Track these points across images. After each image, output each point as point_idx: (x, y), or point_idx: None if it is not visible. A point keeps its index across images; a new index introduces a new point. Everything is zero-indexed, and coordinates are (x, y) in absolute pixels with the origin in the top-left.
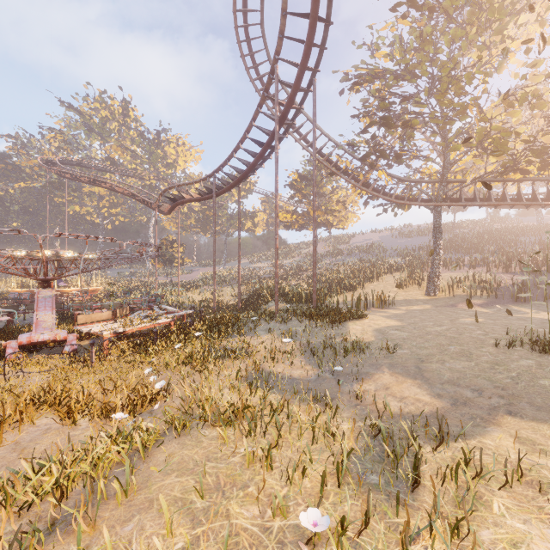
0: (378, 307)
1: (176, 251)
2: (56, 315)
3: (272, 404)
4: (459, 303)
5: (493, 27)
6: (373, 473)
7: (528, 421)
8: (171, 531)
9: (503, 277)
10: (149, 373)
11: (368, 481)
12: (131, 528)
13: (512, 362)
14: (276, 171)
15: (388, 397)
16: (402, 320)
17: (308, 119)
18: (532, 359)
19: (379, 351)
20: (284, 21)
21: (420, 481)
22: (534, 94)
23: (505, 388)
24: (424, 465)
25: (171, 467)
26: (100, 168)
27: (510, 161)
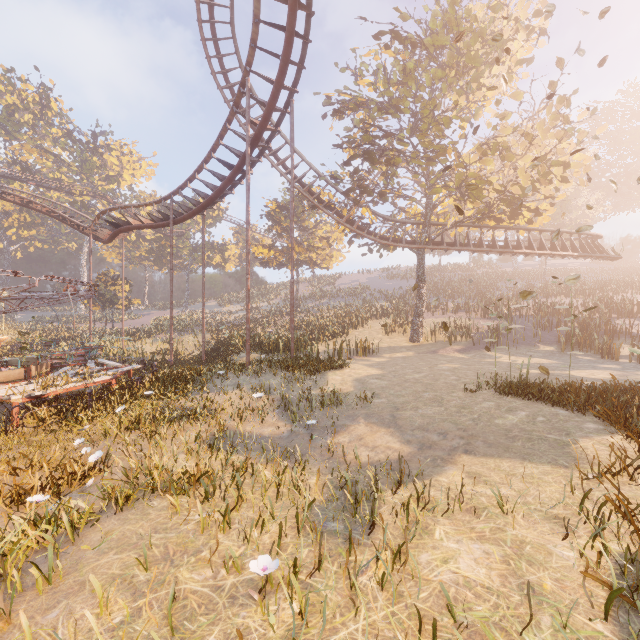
0: (362, 355)
1: (120, 289)
2: None
3: (236, 465)
4: (440, 349)
5: (470, 73)
6: (334, 520)
7: (480, 457)
8: (107, 607)
9: (480, 322)
10: (81, 444)
11: (328, 529)
12: (55, 614)
13: (476, 405)
14: (247, 200)
15: (360, 448)
16: (384, 368)
17: (286, 142)
18: (493, 401)
19: (357, 402)
20: (257, 29)
21: (374, 520)
22: (504, 146)
23: (467, 429)
24: (384, 507)
25: (109, 545)
26: (5, 173)
27: (485, 209)
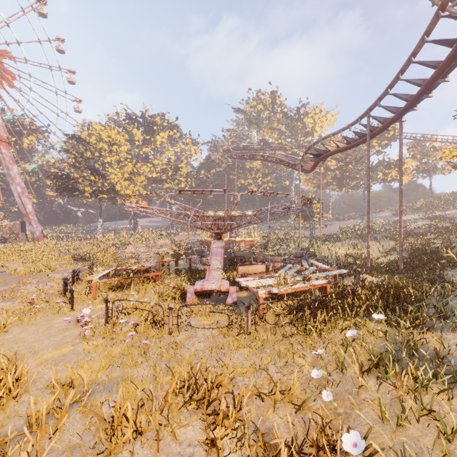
0: None
1: (315, 207)
2: (227, 260)
3: None
4: None
5: None
6: None
7: None
8: None
9: None
10: (314, 368)
11: None
12: None
13: None
14: None
15: None
16: None
17: None
18: None
19: None
20: None
21: None
22: None
23: None
24: None
25: None
26: (257, 148)
27: None
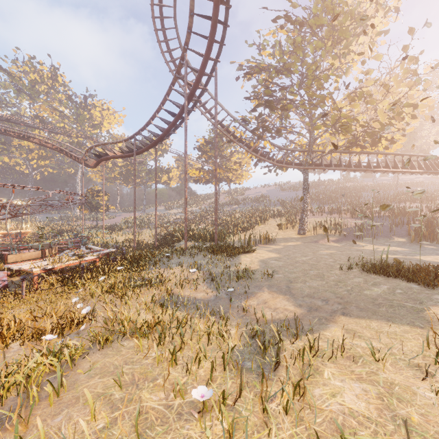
0: (264, 243)
1: (101, 199)
2: None
3: (179, 319)
4: (320, 240)
5: (342, 43)
6: (249, 361)
7: (354, 318)
8: (94, 416)
9: (349, 221)
10: (77, 302)
11: (245, 367)
12: (60, 419)
13: (349, 280)
14: (185, 137)
15: (265, 309)
16: (280, 253)
17: (211, 97)
18: (361, 277)
19: (262, 276)
20: (192, 19)
21: (279, 362)
22: (368, 94)
23: (343, 297)
24: (285, 352)
25: (95, 371)
26: (30, 124)
27: (353, 139)
